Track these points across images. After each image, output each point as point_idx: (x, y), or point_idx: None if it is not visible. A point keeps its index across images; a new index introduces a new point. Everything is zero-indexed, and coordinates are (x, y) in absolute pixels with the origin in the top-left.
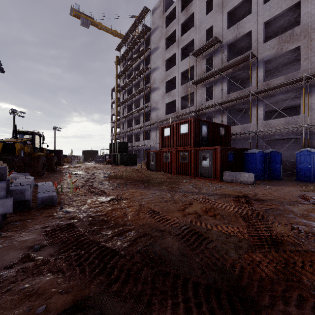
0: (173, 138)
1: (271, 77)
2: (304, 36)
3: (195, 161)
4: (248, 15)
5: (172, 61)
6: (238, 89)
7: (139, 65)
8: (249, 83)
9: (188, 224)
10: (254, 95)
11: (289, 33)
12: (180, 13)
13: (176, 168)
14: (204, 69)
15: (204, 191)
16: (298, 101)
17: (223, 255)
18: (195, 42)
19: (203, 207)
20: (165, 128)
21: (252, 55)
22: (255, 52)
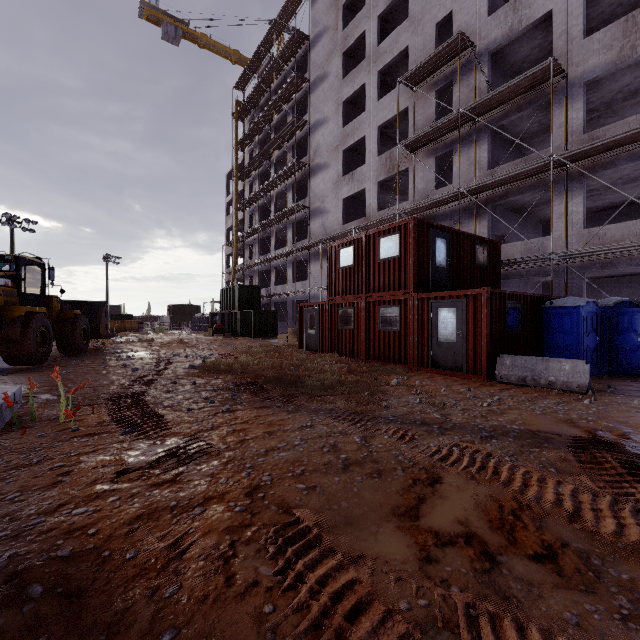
0: (360, 270)
1: (594, 128)
2: None
3: (417, 327)
4: None
5: (357, 104)
6: (513, 160)
7: (285, 118)
8: (538, 147)
9: None
10: (560, 166)
11: None
12: None
13: (370, 345)
14: (433, 114)
15: (461, 417)
16: None
17: None
18: (411, 53)
19: (488, 503)
20: (342, 247)
21: (556, 68)
22: (562, 62)
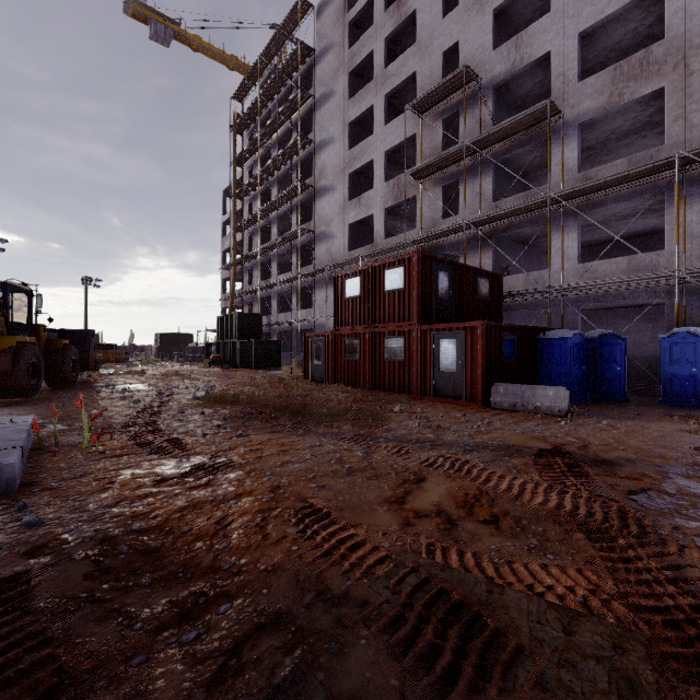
0: (366, 301)
1: (592, 164)
2: (674, 65)
3: (421, 357)
4: (543, 17)
5: (364, 126)
6: (517, 192)
7: (288, 134)
8: (542, 180)
9: (424, 562)
10: (557, 203)
11: (639, 58)
12: (383, 13)
13: (376, 376)
14: (440, 142)
15: (452, 436)
16: (652, 221)
17: None
18: (418, 79)
19: (458, 492)
20: (348, 278)
21: (553, 109)
22: (559, 103)
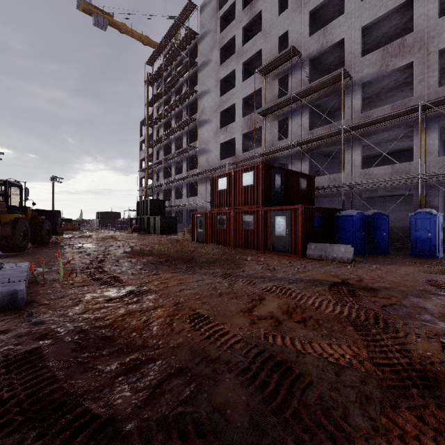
0: (231, 192)
1: (370, 107)
2: (419, 48)
3: (264, 227)
4: (340, 17)
5: (229, 82)
6: (325, 124)
7: (181, 87)
8: (339, 117)
9: (262, 342)
10: (348, 131)
11: (398, 43)
12: (241, 12)
13: (236, 238)
14: (277, 93)
15: (282, 274)
16: (407, 143)
17: (341, 424)
18: (263, 54)
19: (283, 306)
20: (219, 178)
21: (346, 73)
22: (350, 70)
